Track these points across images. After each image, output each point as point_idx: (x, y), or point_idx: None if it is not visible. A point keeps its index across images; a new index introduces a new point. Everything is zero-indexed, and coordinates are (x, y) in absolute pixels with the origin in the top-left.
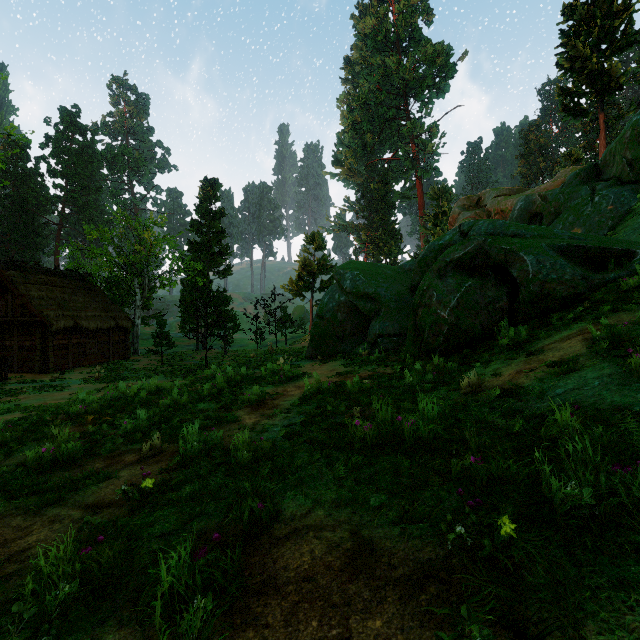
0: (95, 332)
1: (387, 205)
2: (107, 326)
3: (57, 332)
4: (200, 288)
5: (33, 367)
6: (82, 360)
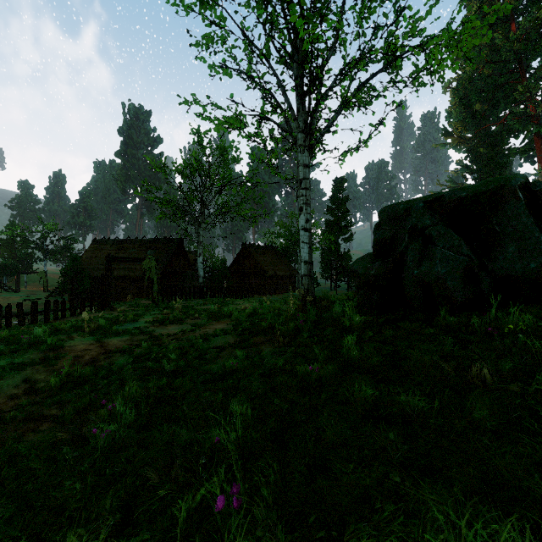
0: (281, 277)
1: (497, 165)
2: (286, 274)
3: (268, 277)
4: (333, 251)
5: (260, 292)
6: (277, 291)
